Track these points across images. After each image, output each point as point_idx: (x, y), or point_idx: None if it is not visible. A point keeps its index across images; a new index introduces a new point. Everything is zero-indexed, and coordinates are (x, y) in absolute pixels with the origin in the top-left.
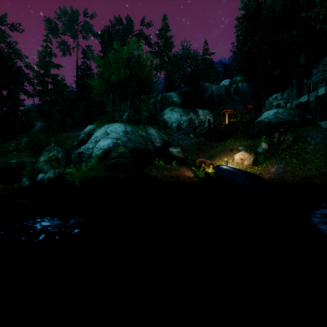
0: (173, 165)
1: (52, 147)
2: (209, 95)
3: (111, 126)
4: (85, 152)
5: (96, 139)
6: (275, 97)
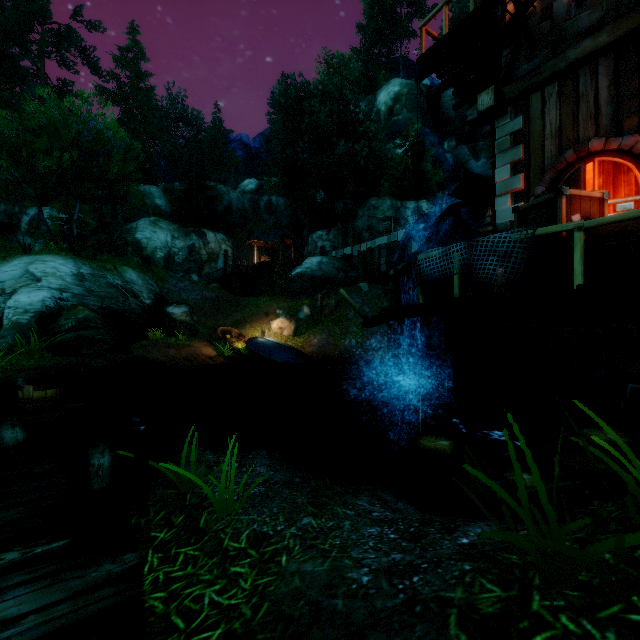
0: (180, 337)
1: None
2: (226, 207)
3: (41, 263)
4: None
5: (1, 286)
6: (320, 236)
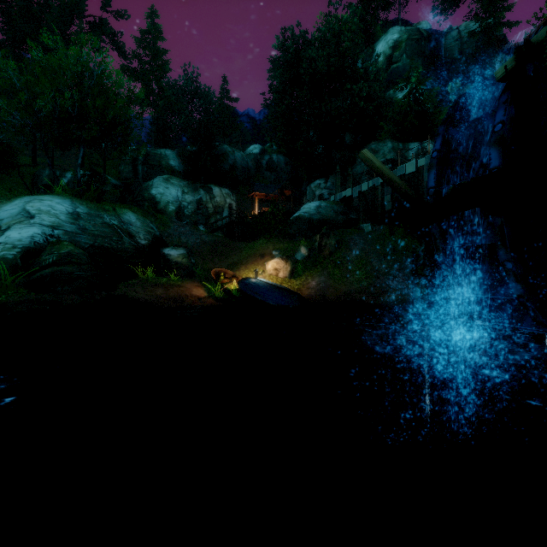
0: (173, 278)
1: None
2: (231, 166)
3: (38, 201)
4: None
5: None
6: (318, 185)
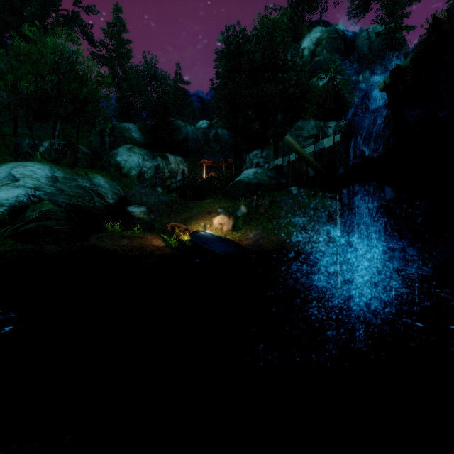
0: (136, 231)
1: None
2: (183, 138)
3: (22, 167)
4: None
5: None
6: (255, 154)
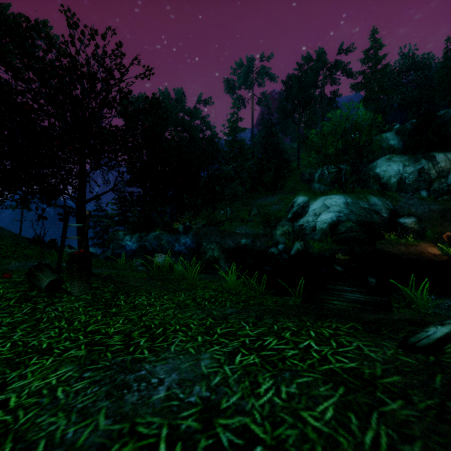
0: (409, 239)
1: (284, 223)
2: None
3: (329, 199)
4: (305, 225)
5: (314, 212)
6: None
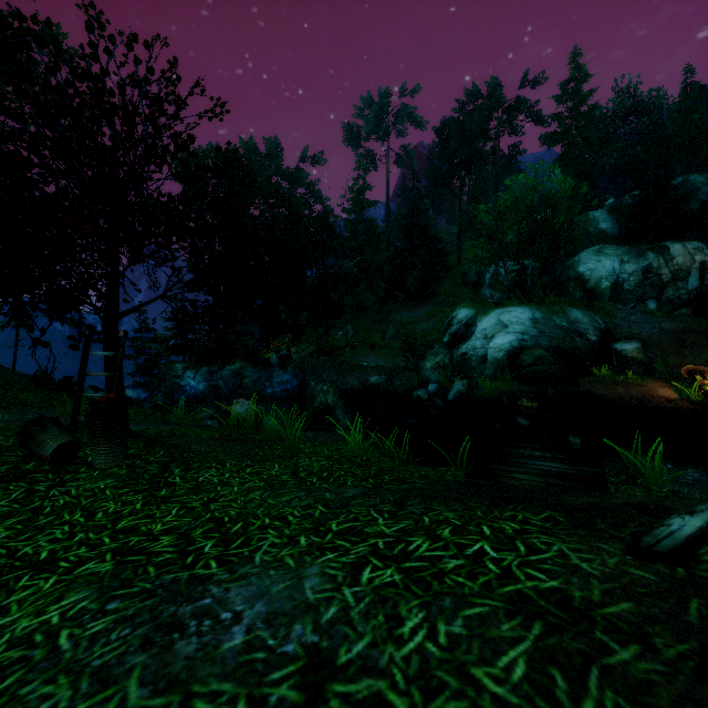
0: (630, 376)
1: (437, 350)
2: (702, 203)
3: (507, 314)
4: (470, 354)
5: (484, 333)
6: None
